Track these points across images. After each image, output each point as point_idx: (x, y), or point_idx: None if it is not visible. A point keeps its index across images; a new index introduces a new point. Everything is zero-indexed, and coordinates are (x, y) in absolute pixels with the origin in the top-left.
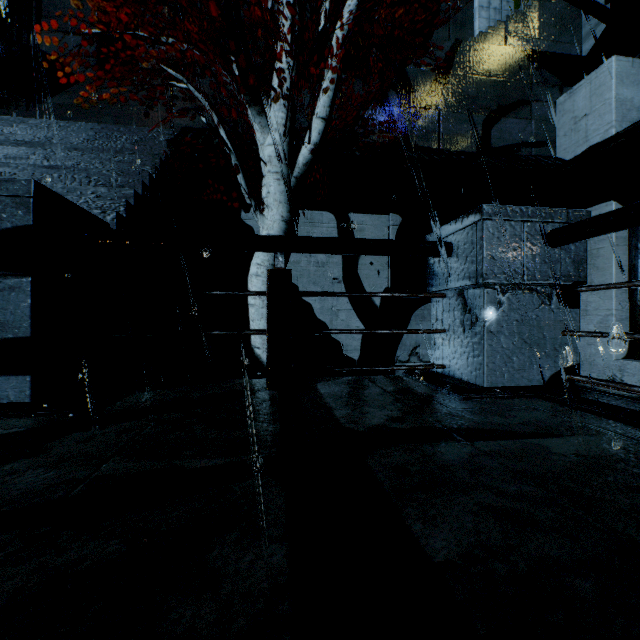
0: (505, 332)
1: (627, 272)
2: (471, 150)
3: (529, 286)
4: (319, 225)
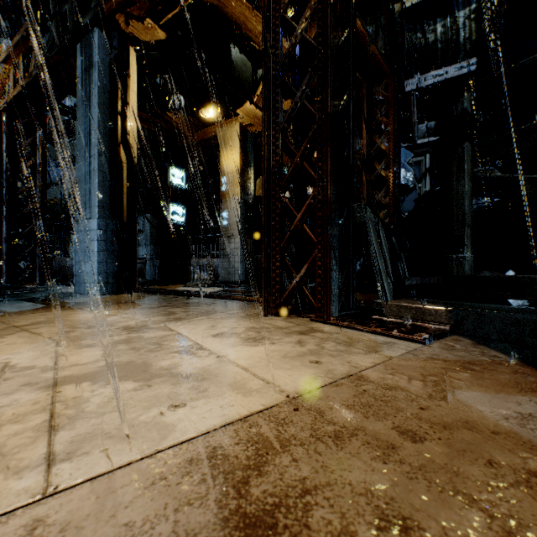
0: None
1: None
2: None
3: None
4: None
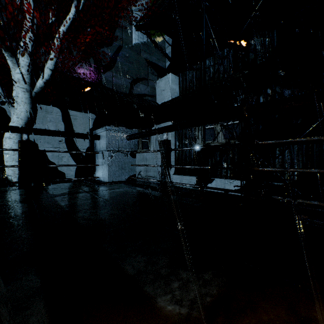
0: (114, 165)
1: (174, 146)
2: (126, 92)
3: (121, 151)
4: (51, 113)
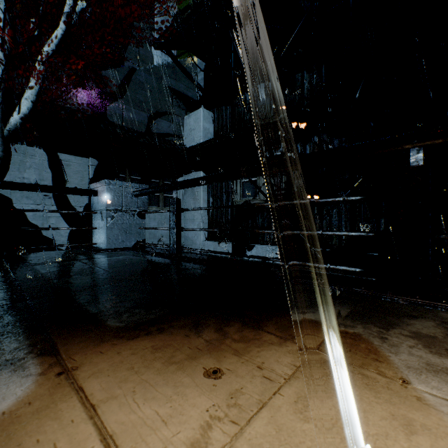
0: (116, 228)
1: (207, 203)
2: (142, 131)
3: (126, 211)
4: (32, 157)
